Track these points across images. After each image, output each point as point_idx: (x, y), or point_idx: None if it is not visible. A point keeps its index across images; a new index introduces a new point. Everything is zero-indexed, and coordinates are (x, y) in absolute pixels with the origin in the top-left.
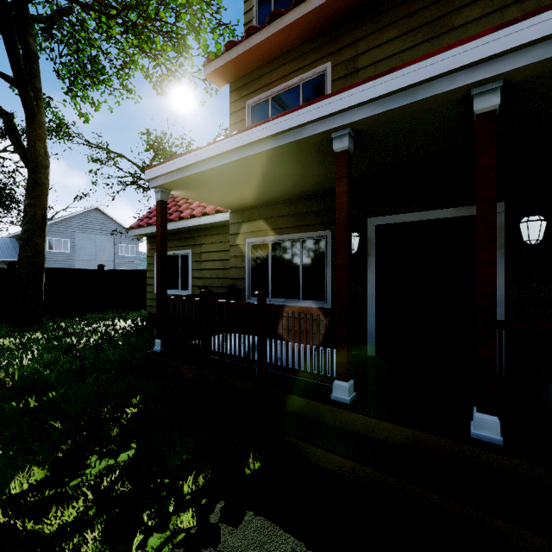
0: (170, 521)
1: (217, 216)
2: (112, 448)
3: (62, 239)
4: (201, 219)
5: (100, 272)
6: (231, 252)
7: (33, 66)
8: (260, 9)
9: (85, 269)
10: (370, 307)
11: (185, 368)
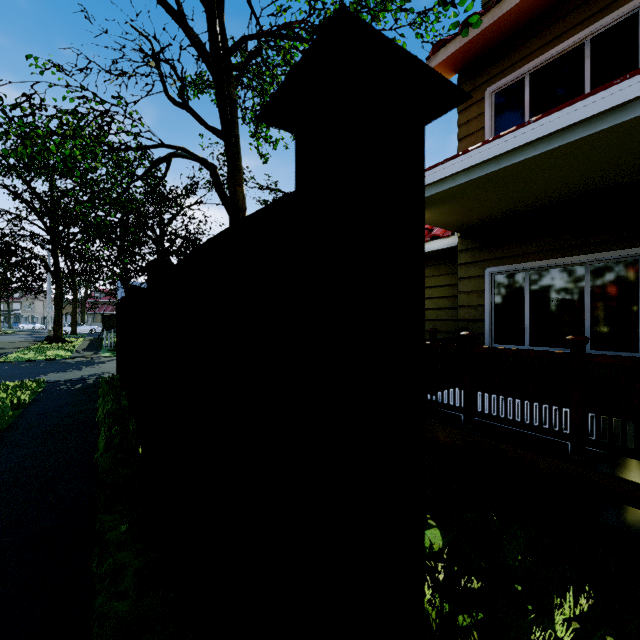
0: None
1: (433, 243)
2: None
3: None
4: None
5: None
6: (461, 286)
7: (233, 114)
8: None
9: None
10: None
11: (441, 430)
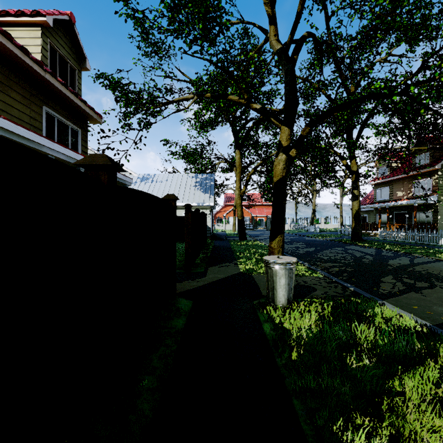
0: None
1: None
2: None
3: None
4: None
5: None
6: None
7: None
8: None
9: None
10: None
11: None
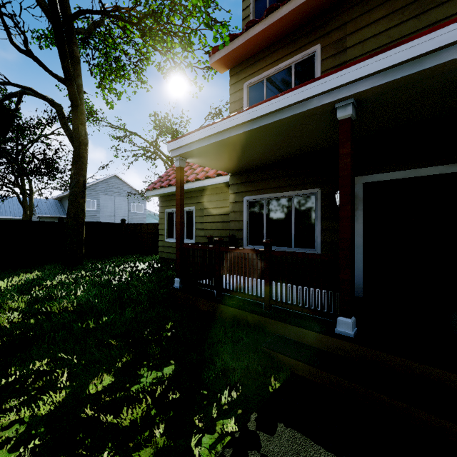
0: (215, 425)
1: (218, 178)
2: (156, 363)
3: (91, 200)
4: (204, 181)
5: (122, 225)
6: (231, 208)
7: (76, 68)
8: (256, 6)
9: (112, 223)
10: (358, 254)
11: (202, 302)
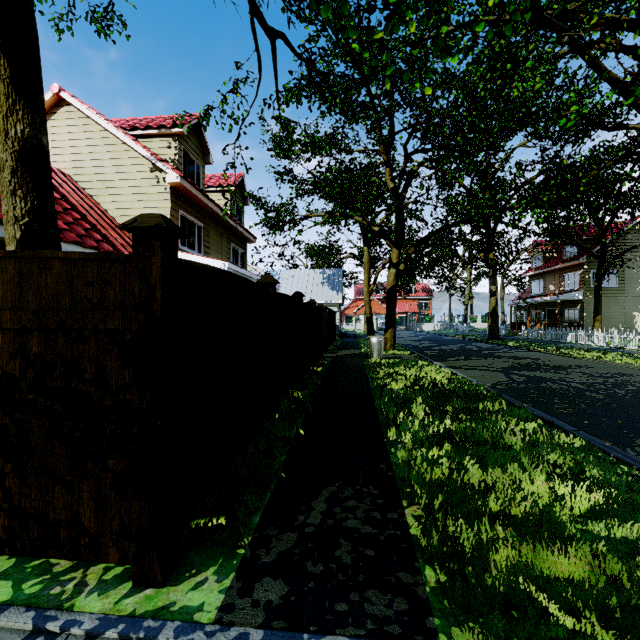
0: None
1: None
2: None
3: None
4: None
5: None
6: None
7: None
8: (183, 163)
9: None
10: None
11: None
